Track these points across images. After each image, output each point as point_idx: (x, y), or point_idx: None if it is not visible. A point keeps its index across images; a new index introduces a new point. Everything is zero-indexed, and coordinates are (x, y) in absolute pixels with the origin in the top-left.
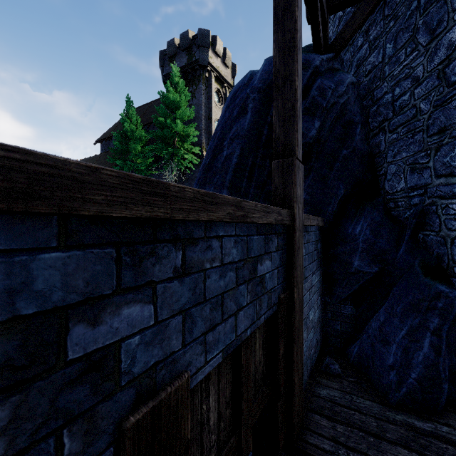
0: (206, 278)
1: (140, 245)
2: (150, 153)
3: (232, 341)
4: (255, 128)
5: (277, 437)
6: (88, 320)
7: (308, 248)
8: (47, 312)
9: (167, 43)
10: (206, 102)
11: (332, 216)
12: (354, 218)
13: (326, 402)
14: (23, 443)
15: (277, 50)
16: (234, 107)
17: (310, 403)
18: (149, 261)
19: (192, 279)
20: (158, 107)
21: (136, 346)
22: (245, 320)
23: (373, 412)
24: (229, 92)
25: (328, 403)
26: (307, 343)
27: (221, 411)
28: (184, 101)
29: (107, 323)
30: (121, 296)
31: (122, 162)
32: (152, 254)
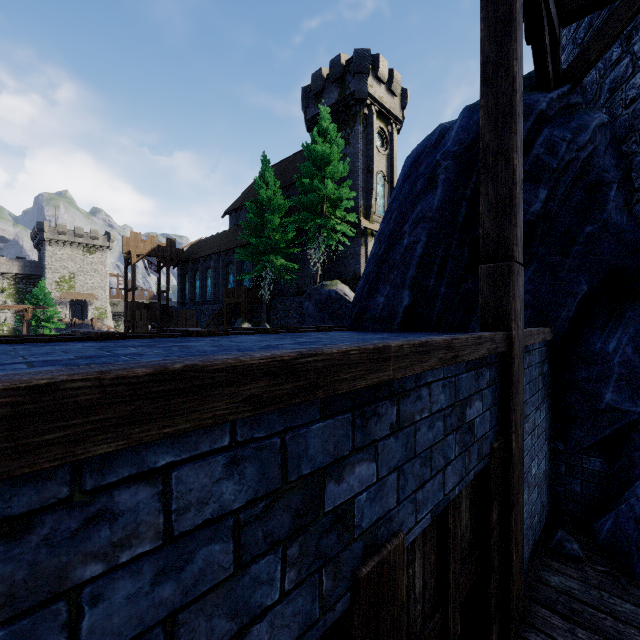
0: (416, 432)
1: (367, 406)
2: (292, 227)
3: (440, 501)
4: (448, 207)
5: (489, 627)
6: (335, 479)
7: (529, 374)
8: (314, 472)
9: (312, 76)
10: (364, 150)
11: (567, 323)
12: (605, 327)
13: (559, 594)
14: (304, 574)
15: (486, 118)
16: (417, 178)
17: (533, 591)
18: (373, 421)
19: (404, 434)
20: (302, 166)
21: (364, 502)
22: (453, 476)
23: (638, 622)
24: (396, 131)
25: (561, 596)
26: (528, 506)
27: (425, 579)
28: (336, 153)
29: (346, 481)
30: (354, 456)
31: (257, 240)
32: (374, 413)
